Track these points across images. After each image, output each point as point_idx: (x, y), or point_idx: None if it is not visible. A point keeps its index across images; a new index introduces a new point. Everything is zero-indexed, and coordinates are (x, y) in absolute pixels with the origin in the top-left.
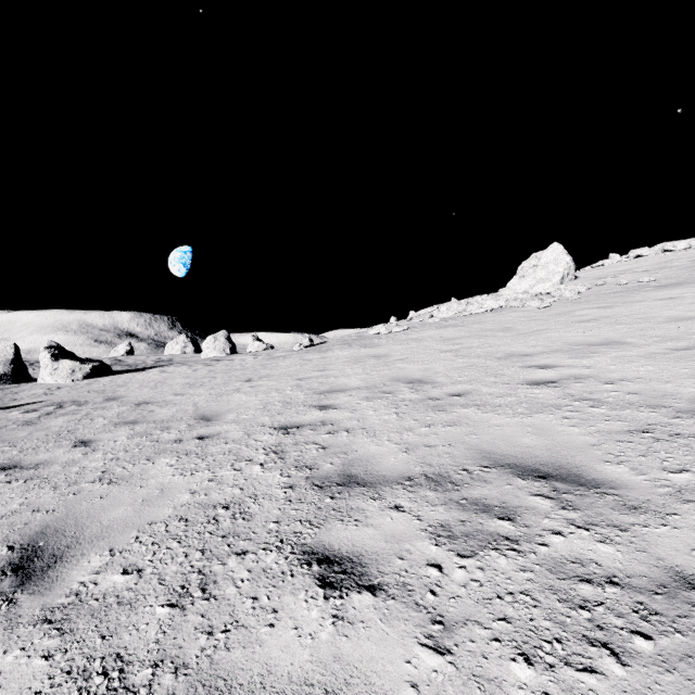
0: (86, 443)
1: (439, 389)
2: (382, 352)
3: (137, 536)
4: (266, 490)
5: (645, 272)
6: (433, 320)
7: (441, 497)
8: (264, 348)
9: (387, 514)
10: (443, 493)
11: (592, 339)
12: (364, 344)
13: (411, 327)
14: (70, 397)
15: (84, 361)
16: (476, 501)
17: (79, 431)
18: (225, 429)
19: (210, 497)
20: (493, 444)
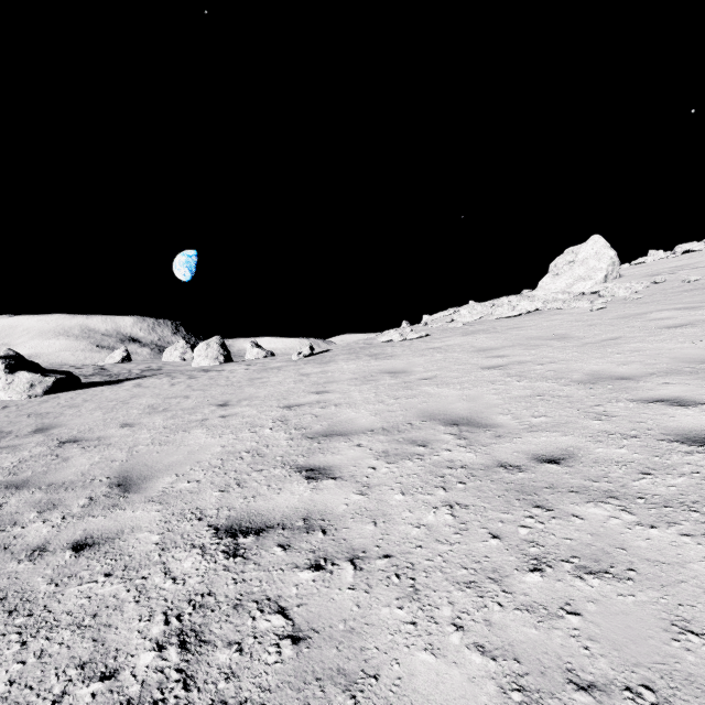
0: None
1: (508, 441)
2: (399, 366)
3: None
4: None
5: None
6: (456, 325)
7: None
8: (264, 355)
9: None
10: None
11: None
12: (374, 354)
13: (429, 333)
14: None
15: (47, 372)
16: None
17: None
18: (134, 521)
19: None
20: None
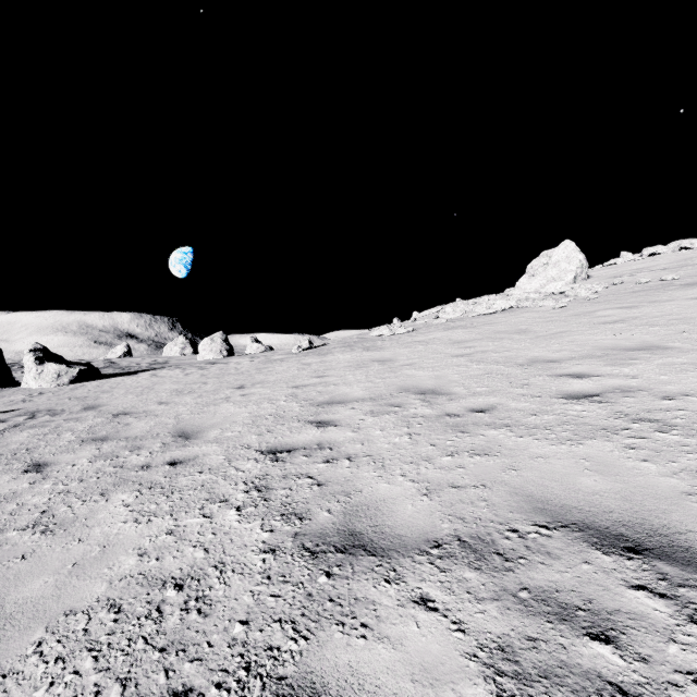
0: (39, 467)
1: (456, 402)
2: (387, 356)
3: (40, 641)
4: (239, 554)
5: (665, 270)
6: (440, 321)
7: (488, 584)
8: (263, 349)
9: (410, 614)
10: (490, 575)
11: (626, 343)
12: (366, 347)
13: (415, 328)
14: (47, 405)
15: (71, 364)
16: (544, 594)
17: (39, 450)
18: (203, 451)
19: (161, 565)
20: (543, 487)
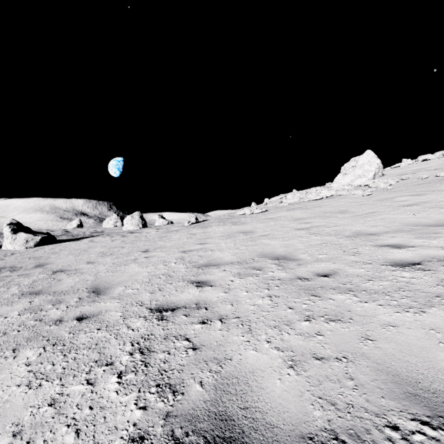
0: None
1: (304, 267)
2: (248, 229)
3: None
4: (107, 442)
5: (436, 169)
6: (283, 205)
7: None
8: (166, 223)
9: None
10: None
11: (425, 220)
12: (234, 222)
13: (267, 209)
14: (12, 263)
15: (36, 233)
16: None
17: None
18: (106, 307)
19: None
20: (406, 363)
